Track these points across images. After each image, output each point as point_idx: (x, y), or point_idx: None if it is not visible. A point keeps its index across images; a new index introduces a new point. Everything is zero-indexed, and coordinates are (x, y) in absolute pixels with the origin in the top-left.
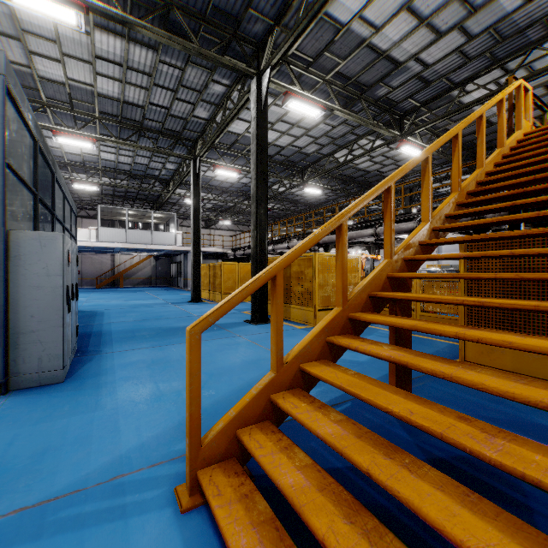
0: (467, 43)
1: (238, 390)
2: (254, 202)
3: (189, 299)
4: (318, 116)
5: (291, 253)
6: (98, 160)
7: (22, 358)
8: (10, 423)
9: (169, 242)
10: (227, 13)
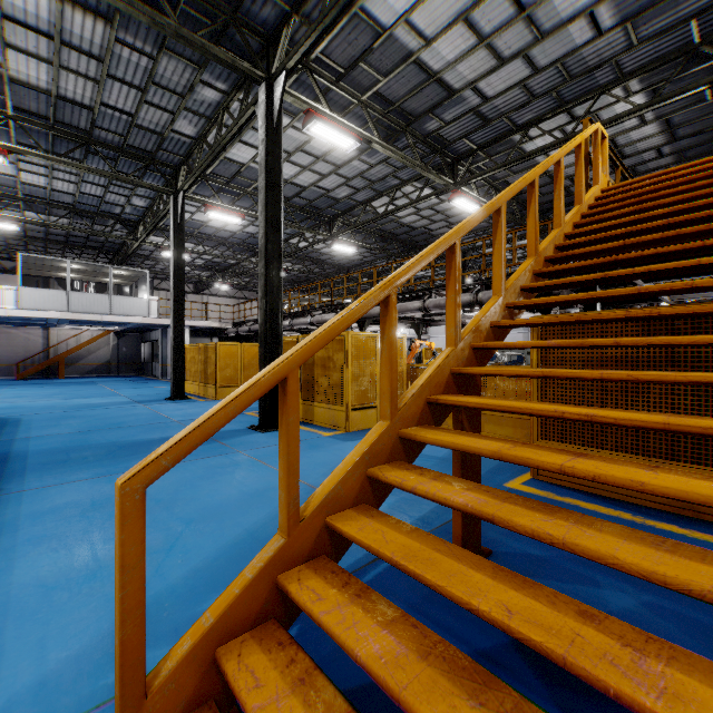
0: (532, 76)
1: (231, 545)
2: (263, 259)
3: (168, 394)
4: (351, 147)
5: (312, 339)
6: (17, 184)
7: None
8: None
9: (137, 312)
10: None
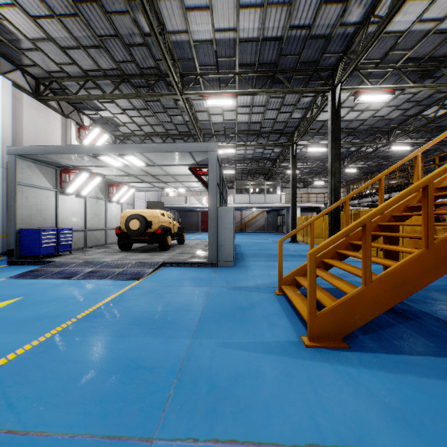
0: None
1: None
2: (330, 175)
3: (289, 240)
4: (387, 98)
5: (318, 215)
6: (235, 155)
7: (221, 255)
8: (223, 273)
9: (276, 201)
10: (309, 61)
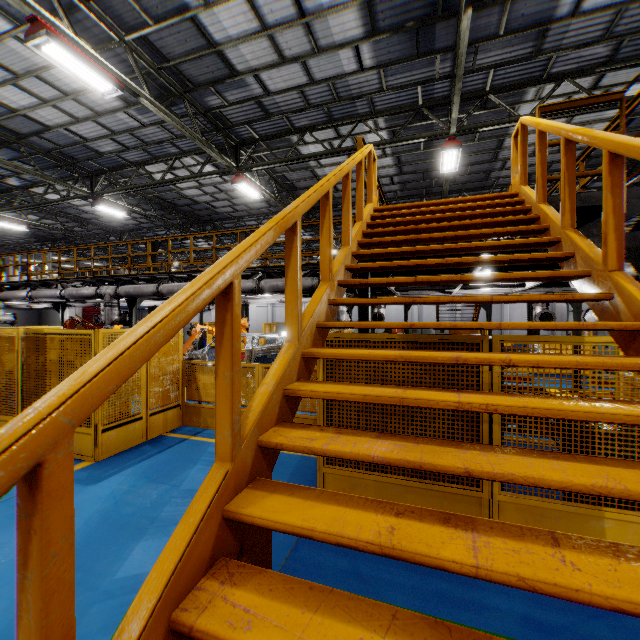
0: (309, 85)
1: None
2: None
3: None
4: (109, 93)
5: None
6: None
7: None
8: None
9: None
10: None
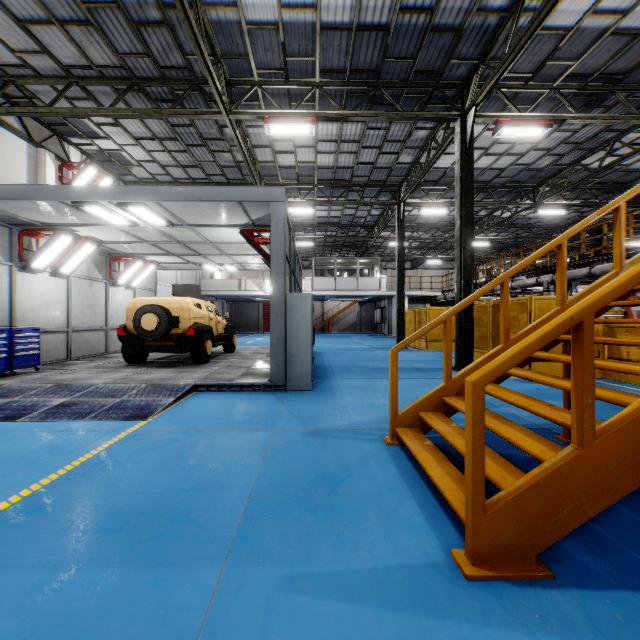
0: None
1: None
2: (458, 246)
3: (393, 345)
4: (541, 133)
5: (458, 305)
6: (313, 218)
7: (292, 371)
8: (294, 403)
9: (373, 288)
10: (428, 71)
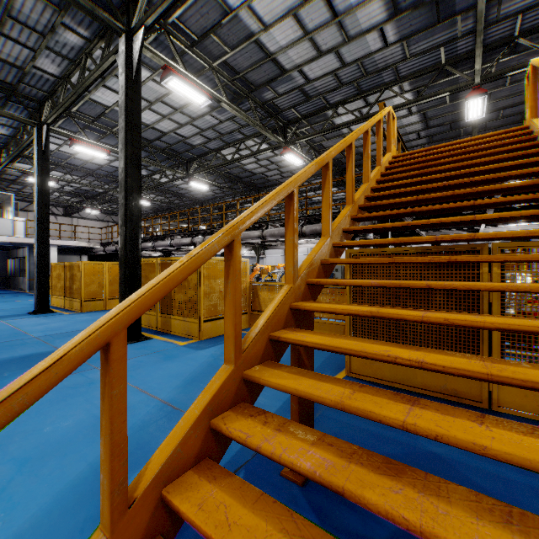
0: (341, 68)
1: (70, 489)
2: (123, 191)
3: (33, 308)
4: (203, 103)
5: (144, 293)
6: None
7: None
8: None
9: (2, 232)
10: None
